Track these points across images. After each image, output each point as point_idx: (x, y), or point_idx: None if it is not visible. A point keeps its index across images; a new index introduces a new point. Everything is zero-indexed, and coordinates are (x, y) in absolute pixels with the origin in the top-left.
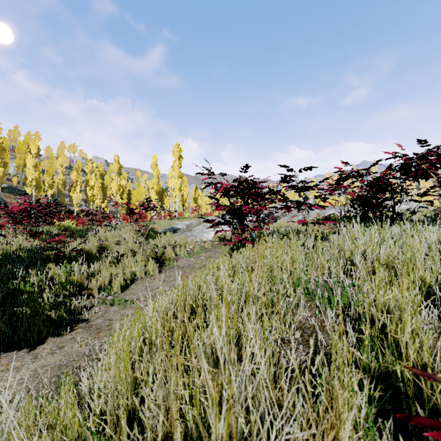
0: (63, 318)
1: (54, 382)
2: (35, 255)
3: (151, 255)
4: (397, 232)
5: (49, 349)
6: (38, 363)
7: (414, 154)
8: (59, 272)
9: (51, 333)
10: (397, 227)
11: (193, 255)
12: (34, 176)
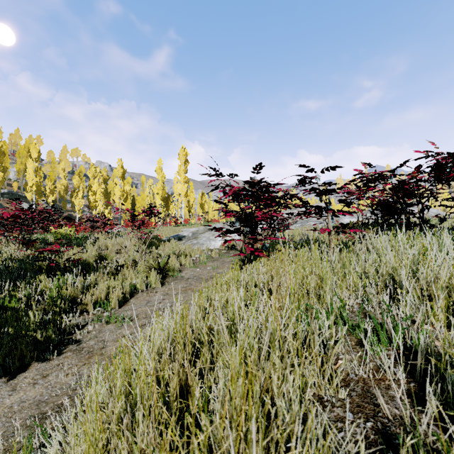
0: (51, 338)
1: (28, 426)
2: (26, 266)
3: (154, 266)
4: (432, 242)
5: (31, 378)
6: (16, 397)
7: (447, 153)
8: (50, 285)
9: (36, 357)
10: (433, 236)
11: (199, 265)
12: (35, 181)
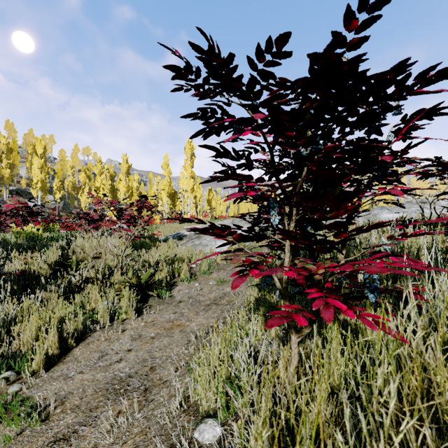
0: None
1: None
2: None
3: (130, 282)
4: None
5: None
6: None
7: None
8: None
9: None
10: None
11: (198, 277)
12: (40, 177)
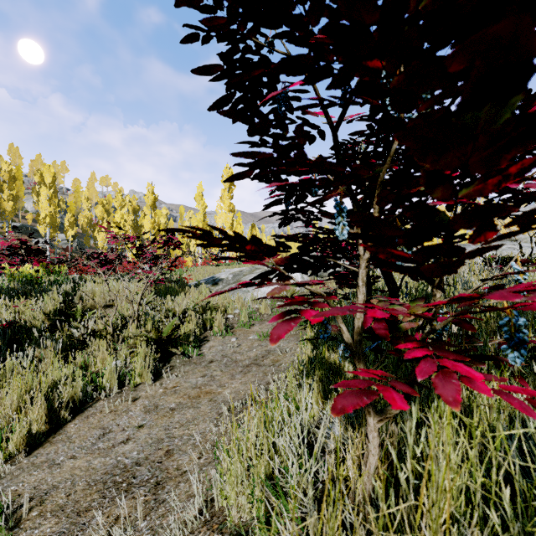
0: None
1: None
2: None
3: (147, 336)
4: None
5: None
6: None
7: None
8: None
9: None
10: None
11: (236, 331)
12: (49, 211)
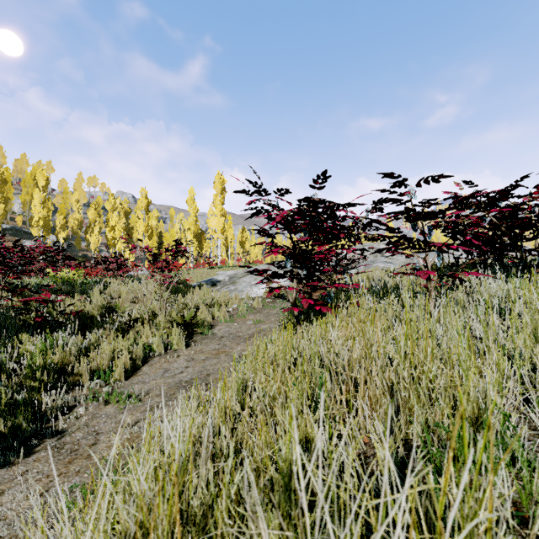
0: (21, 428)
1: None
2: (5, 321)
3: (177, 320)
4: None
5: None
6: None
7: None
8: (32, 349)
9: None
10: None
11: (236, 319)
12: (42, 214)
